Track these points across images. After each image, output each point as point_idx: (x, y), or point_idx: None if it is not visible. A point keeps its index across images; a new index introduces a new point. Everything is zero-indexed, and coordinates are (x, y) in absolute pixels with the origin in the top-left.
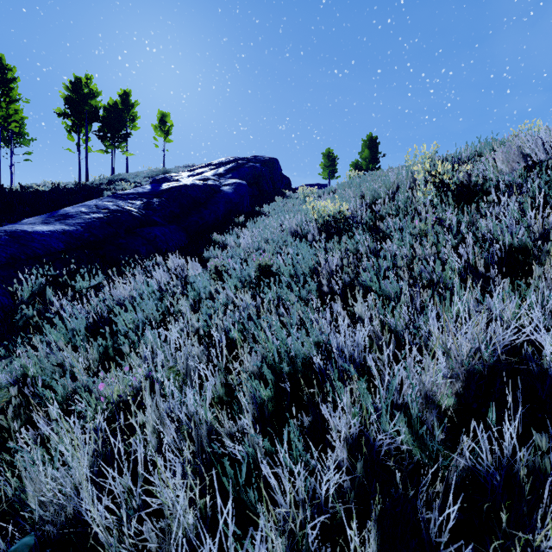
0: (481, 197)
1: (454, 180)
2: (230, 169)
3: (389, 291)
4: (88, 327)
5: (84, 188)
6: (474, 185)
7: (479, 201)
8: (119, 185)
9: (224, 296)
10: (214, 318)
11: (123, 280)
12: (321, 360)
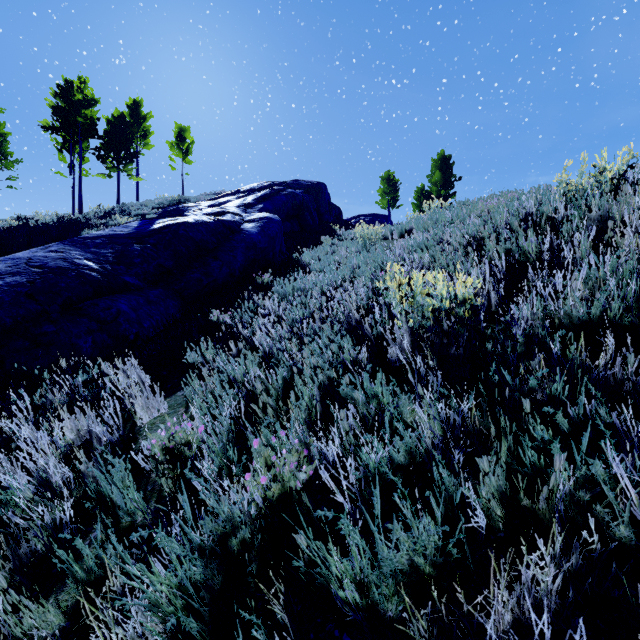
0: None
1: None
2: (262, 197)
3: None
4: None
5: (60, 225)
6: None
7: None
8: (116, 218)
9: None
10: None
11: (4, 432)
12: None
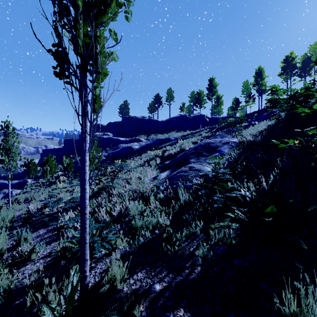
0: None
1: None
2: None
3: None
4: None
5: None
6: None
7: None
8: None
9: None
10: None
11: None
12: None
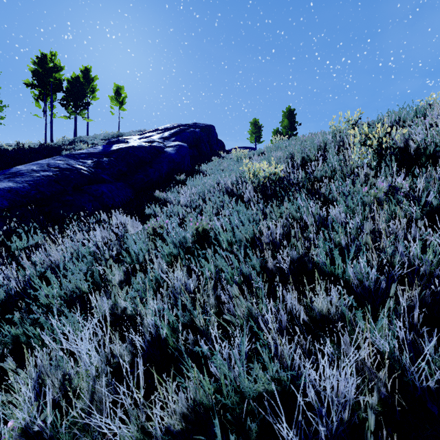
0: (426, 162)
1: (392, 144)
2: (174, 133)
3: (355, 279)
4: (7, 300)
5: (46, 148)
6: (418, 149)
7: (422, 165)
8: (78, 145)
9: (159, 264)
10: (144, 297)
11: (64, 238)
12: (280, 395)
